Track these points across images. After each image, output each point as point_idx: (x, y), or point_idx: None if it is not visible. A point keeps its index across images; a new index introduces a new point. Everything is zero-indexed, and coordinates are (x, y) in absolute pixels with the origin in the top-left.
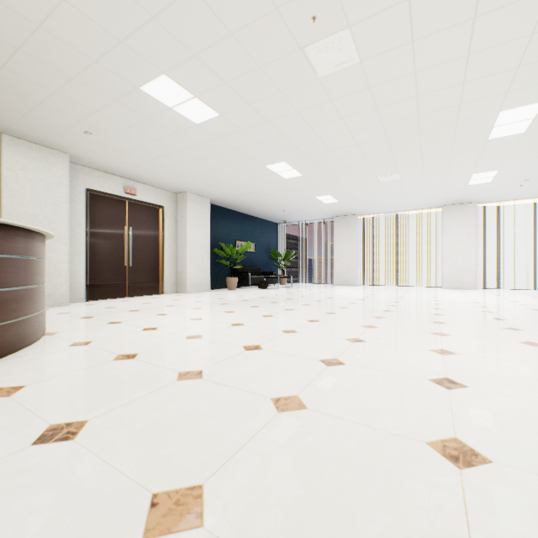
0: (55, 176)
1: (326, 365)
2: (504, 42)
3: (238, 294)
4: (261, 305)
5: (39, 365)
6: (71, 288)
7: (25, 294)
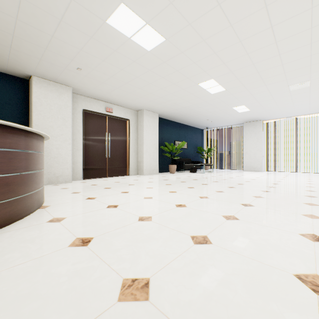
0: (63, 101)
1: (313, 290)
2: None
3: (177, 176)
4: (196, 186)
5: (7, 246)
6: (73, 171)
7: (16, 179)
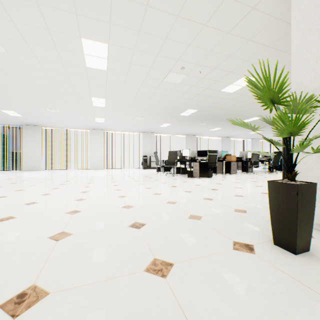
0: None
1: None
2: (79, 75)
3: None
4: None
5: None
6: None
7: None
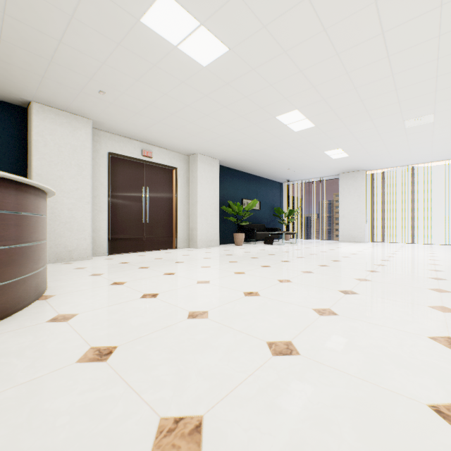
0: (79, 140)
1: None
2: None
3: (245, 250)
4: (273, 264)
5: None
6: (94, 243)
7: None
